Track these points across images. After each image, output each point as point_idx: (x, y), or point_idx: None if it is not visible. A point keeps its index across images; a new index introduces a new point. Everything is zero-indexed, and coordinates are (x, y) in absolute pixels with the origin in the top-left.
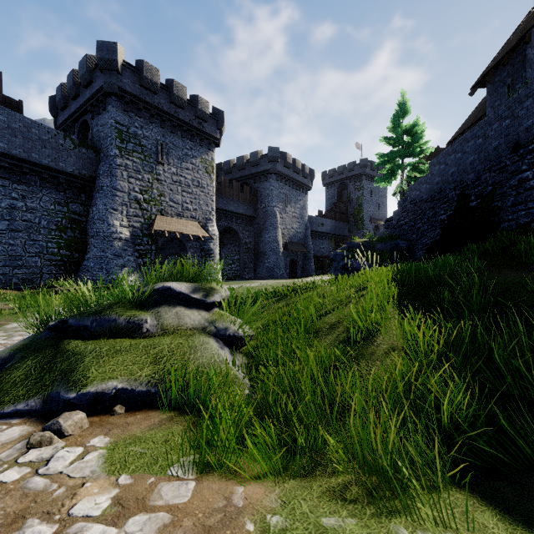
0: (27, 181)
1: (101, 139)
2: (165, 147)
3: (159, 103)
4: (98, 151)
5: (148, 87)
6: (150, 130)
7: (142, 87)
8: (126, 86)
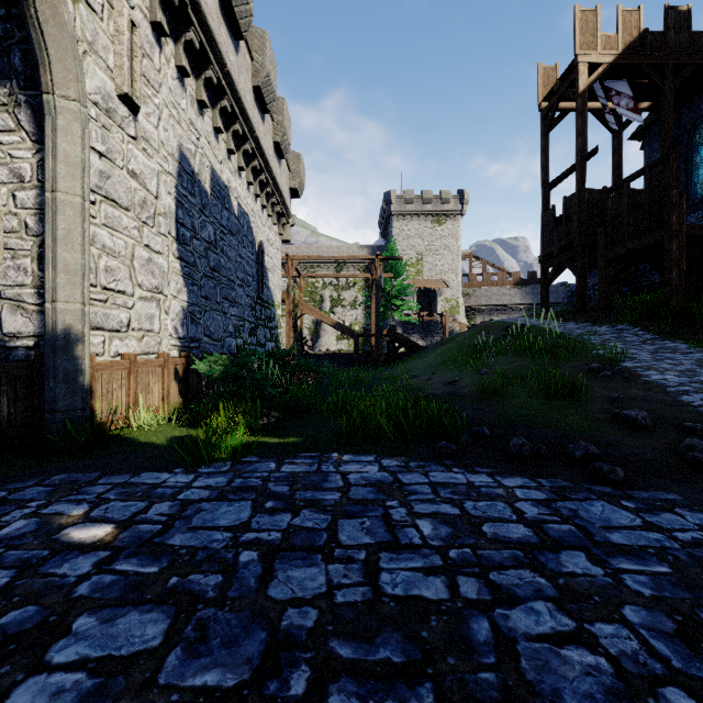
0: None
1: None
2: None
3: None
4: None
5: None
6: None
7: None
8: None
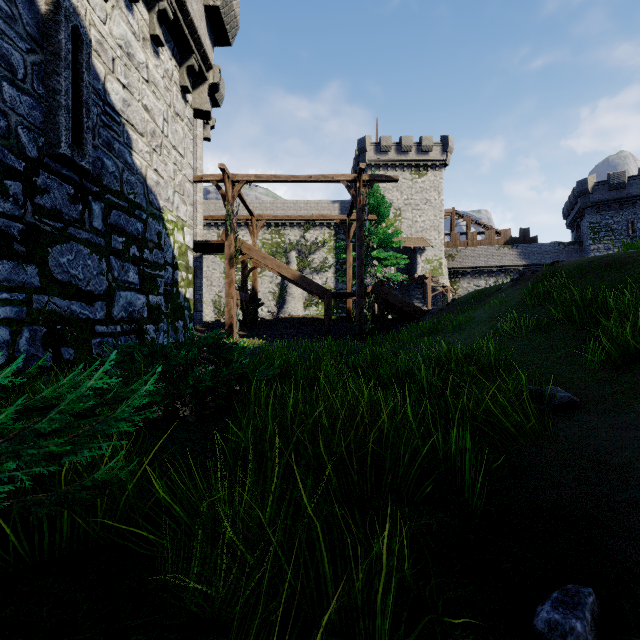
0: None
1: (583, 235)
2: (637, 221)
3: (628, 192)
4: (581, 243)
5: (614, 189)
6: (620, 215)
7: (610, 191)
8: (596, 198)
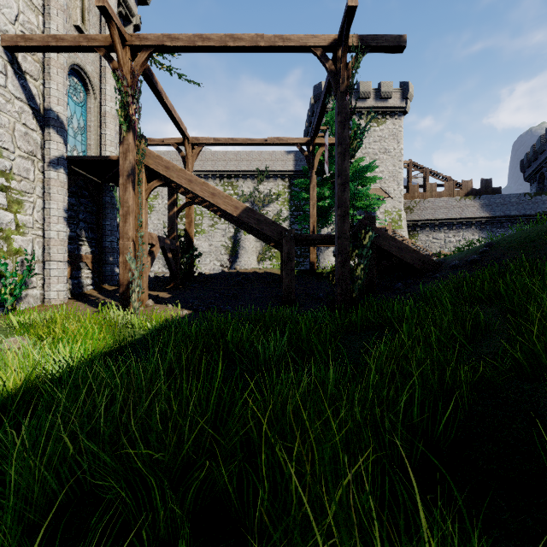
0: (503, 226)
1: None
2: None
3: None
4: None
5: None
6: None
7: None
8: None
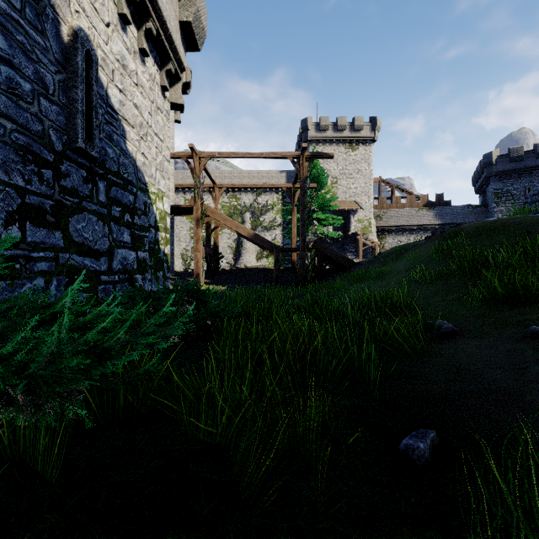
0: None
1: (488, 199)
2: (532, 188)
3: (525, 164)
4: (486, 206)
5: (514, 161)
6: (519, 183)
7: (510, 162)
8: (499, 168)
